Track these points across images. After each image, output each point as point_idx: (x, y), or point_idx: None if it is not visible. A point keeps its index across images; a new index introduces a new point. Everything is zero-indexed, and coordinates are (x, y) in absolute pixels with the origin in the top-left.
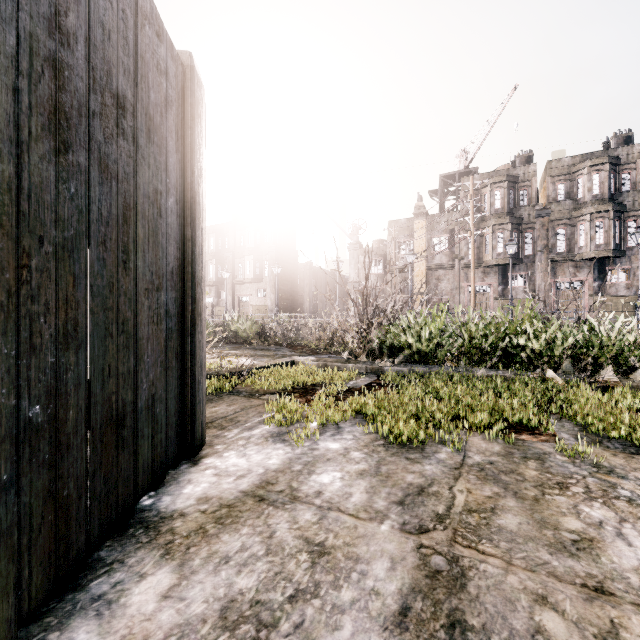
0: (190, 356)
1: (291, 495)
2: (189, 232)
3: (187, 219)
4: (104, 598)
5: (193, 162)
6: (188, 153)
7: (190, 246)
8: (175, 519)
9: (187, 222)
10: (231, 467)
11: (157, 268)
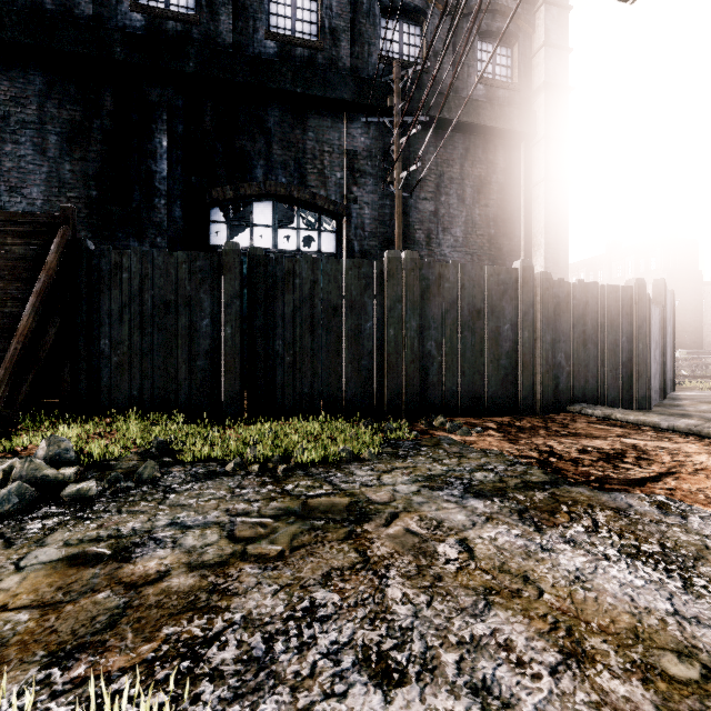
0: (673, 367)
1: (710, 396)
2: (673, 336)
3: (672, 332)
4: (675, 396)
5: (674, 318)
6: (672, 316)
7: (673, 339)
8: (680, 395)
9: (672, 333)
10: (688, 394)
11: (670, 347)
